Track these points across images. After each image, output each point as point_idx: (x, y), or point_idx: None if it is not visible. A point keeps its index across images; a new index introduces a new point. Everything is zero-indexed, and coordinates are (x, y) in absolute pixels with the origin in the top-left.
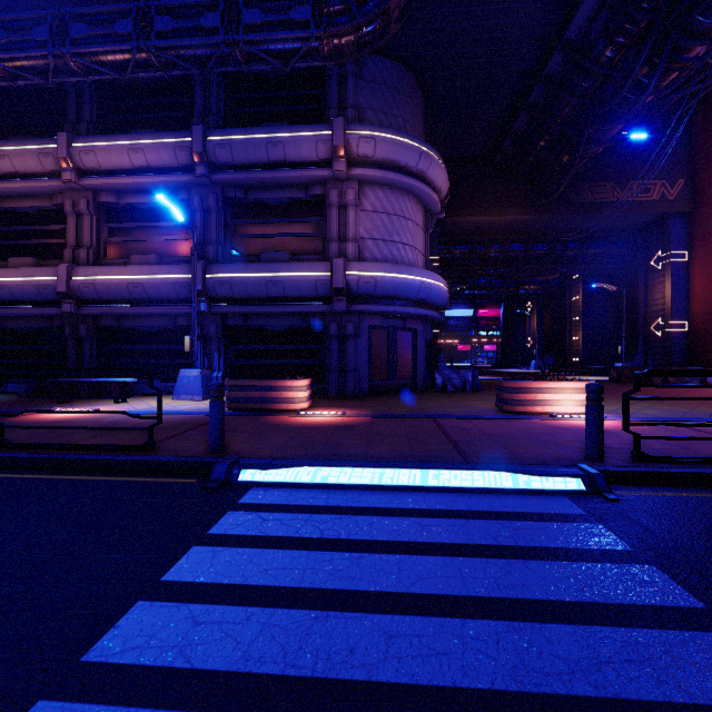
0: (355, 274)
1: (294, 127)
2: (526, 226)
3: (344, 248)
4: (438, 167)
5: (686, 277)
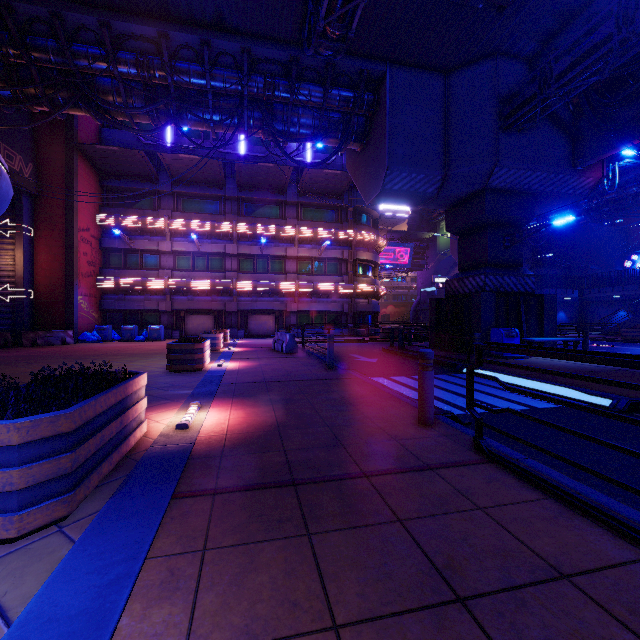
0: None
1: None
2: None
3: None
4: None
5: (33, 251)
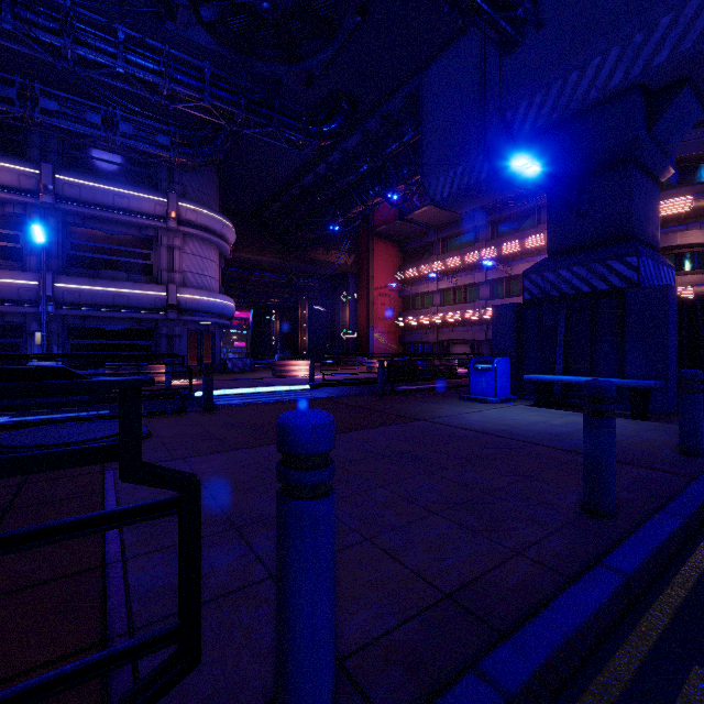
0: (184, 296)
1: (137, 188)
2: (277, 264)
3: (172, 276)
4: (233, 232)
5: (356, 308)
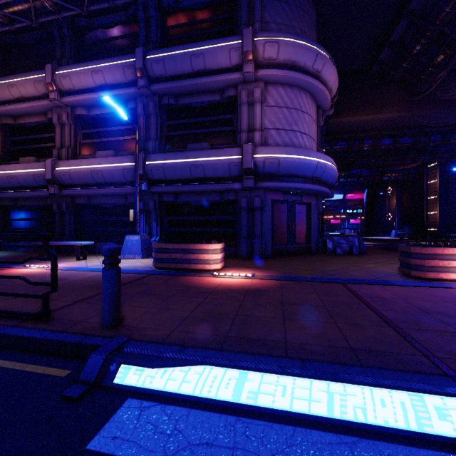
0: (261, 156)
1: (212, 40)
2: (396, 123)
3: (252, 137)
4: (331, 67)
5: None
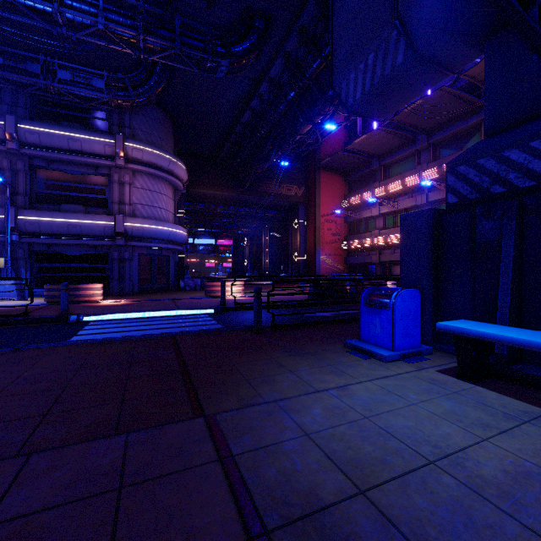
0: (130, 225)
1: (89, 132)
2: (236, 198)
3: (123, 208)
4: (181, 168)
5: (306, 233)
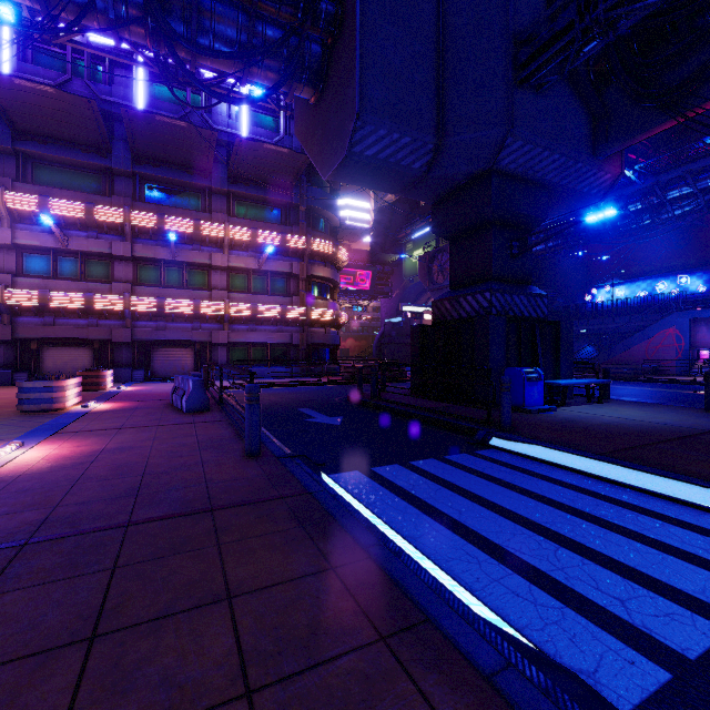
0: None
1: None
2: None
3: None
4: None
5: None
